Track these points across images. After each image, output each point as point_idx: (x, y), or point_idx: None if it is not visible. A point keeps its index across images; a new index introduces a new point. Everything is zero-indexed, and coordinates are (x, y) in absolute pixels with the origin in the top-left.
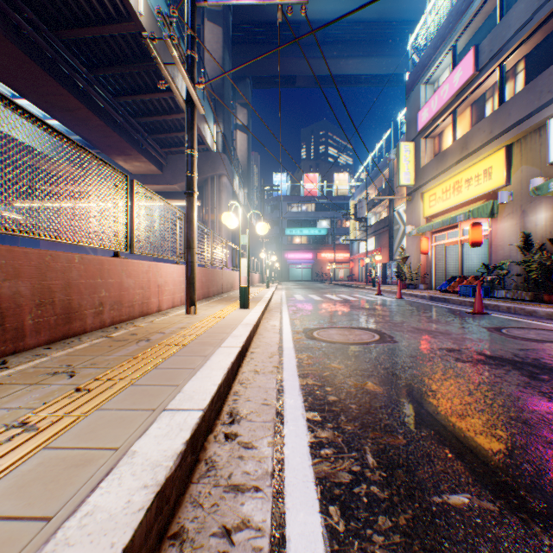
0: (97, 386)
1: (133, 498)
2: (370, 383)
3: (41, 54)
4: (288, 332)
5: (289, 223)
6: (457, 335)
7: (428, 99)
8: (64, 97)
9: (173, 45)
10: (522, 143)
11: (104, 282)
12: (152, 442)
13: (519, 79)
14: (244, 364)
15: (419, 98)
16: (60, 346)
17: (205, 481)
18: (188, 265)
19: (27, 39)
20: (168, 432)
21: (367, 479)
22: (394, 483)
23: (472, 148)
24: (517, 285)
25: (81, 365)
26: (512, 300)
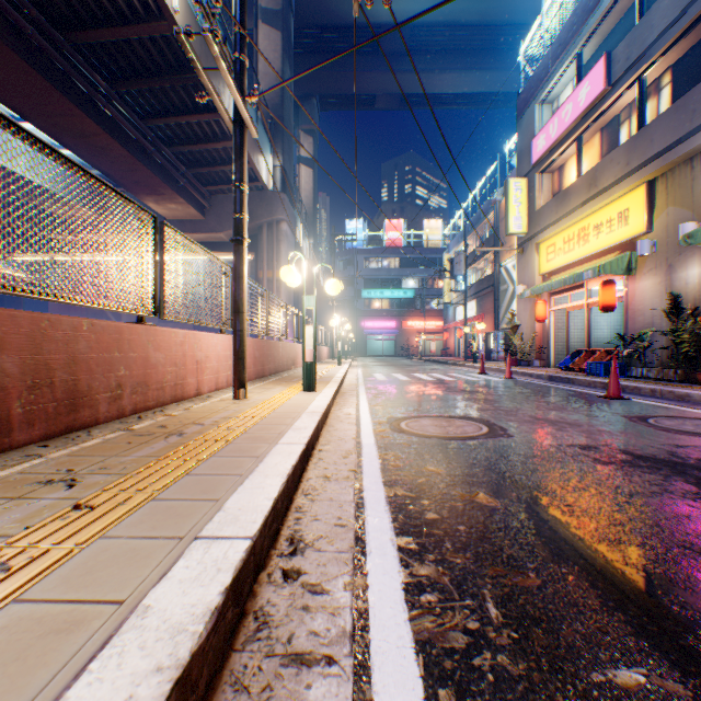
0: (104, 502)
1: (138, 691)
2: (481, 493)
3: (47, 62)
4: (367, 422)
5: (367, 282)
6: (590, 427)
7: (545, 123)
8: (77, 118)
9: (215, 42)
10: (668, 178)
11: (123, 356)
12: (175, 591)
13: (664, 96)
14: (310, 466)
15: (534, 121)
16: (61, 443)
17: (253, 648)
18: (236, 335)
19: (28, 42)
20: (200, 574)
21: (491, 644)
22: (531, 650)
23: (602, 184)
24: (661, 361)
25: (86, 471)
26: (656, 380)
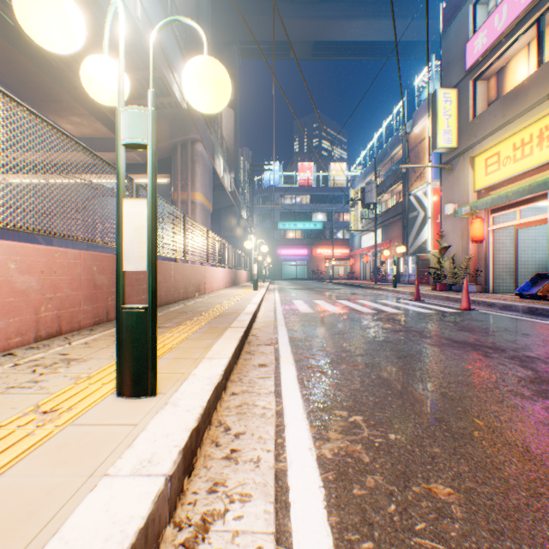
0: None
1: None
2: None
3: None
4: None
5: (282, 216)
6: None
7: (479, 26)
8: None
9: None
10: None
11: None
12: None
13: None
14: None
15: (467, 23)
16: None
17: None
18: None
19: None
20: None
21: None
22: None
23: None
24: None
25: None
26: None
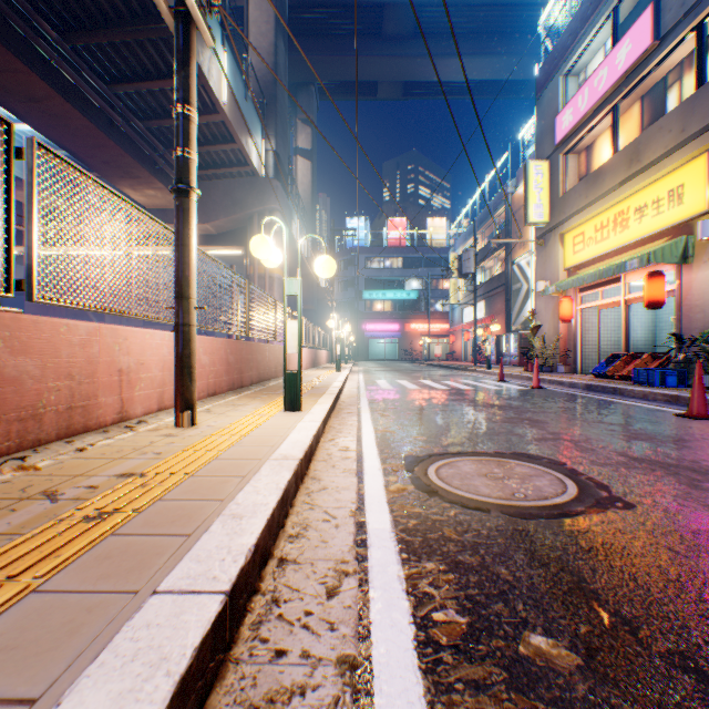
0: None
1: None
2: None
3: None
4: (374, 468)
5: (368, 283)
6: None
7: (570, 98)
8: (21, 75)
9: None
10: None
11: None
12: None
13: None
14: (241, 646)
15: (557, 96)
16: None
17: None
18: (178, 331)
19: None
20: None
21: None
22: None
23: (648, 158)
24: None
25: None
26: None
